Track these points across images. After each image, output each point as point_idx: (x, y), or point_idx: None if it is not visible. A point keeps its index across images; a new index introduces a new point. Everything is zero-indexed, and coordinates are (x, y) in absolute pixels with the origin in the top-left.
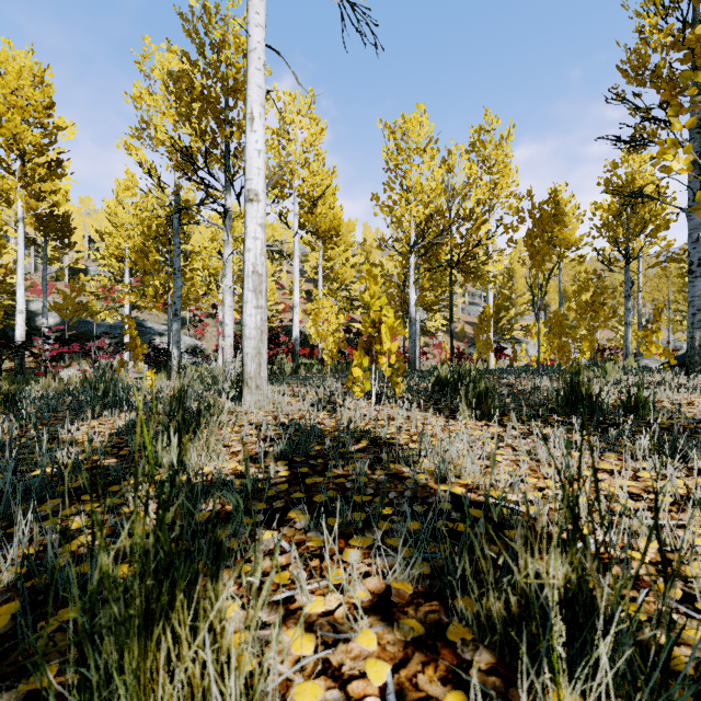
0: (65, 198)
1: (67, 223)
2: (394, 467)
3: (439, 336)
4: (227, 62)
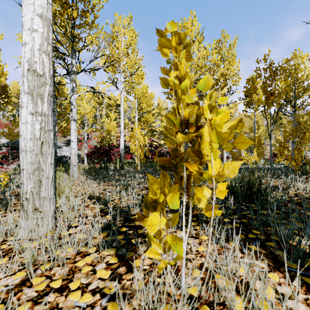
0: (5, 77)
1: (6, 90)
2: None
3: None
4: None
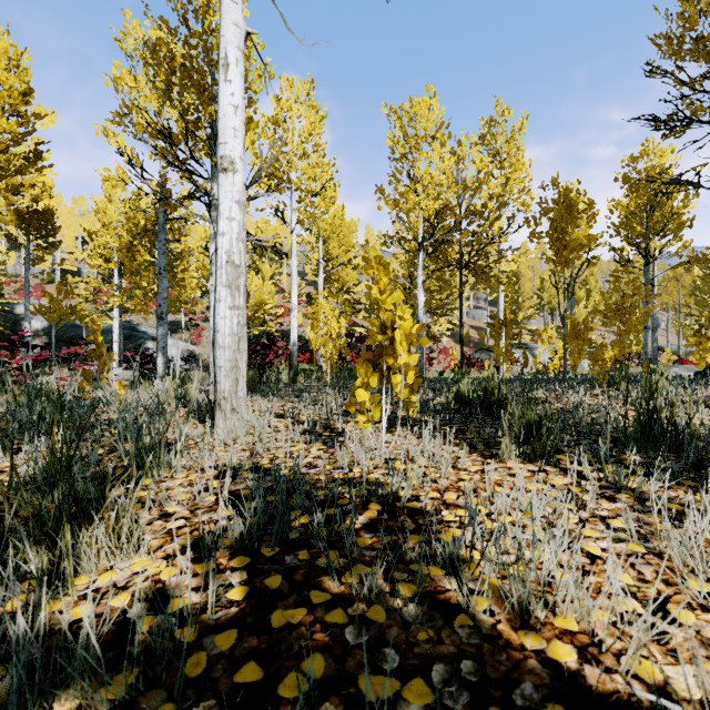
0: (49, 194)
1: (51, 221)
2: (428, 574)
3: (444, 341)
4: (213, 34)
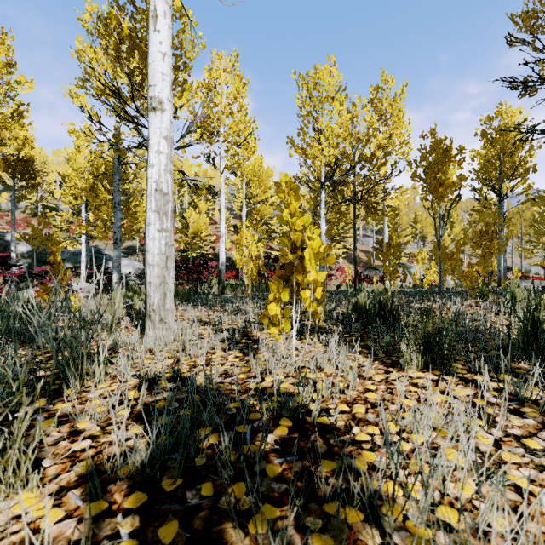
0: (30, 146)
1: (32, 167)
2: (346, 520)
3: (340, 261)
4: None
